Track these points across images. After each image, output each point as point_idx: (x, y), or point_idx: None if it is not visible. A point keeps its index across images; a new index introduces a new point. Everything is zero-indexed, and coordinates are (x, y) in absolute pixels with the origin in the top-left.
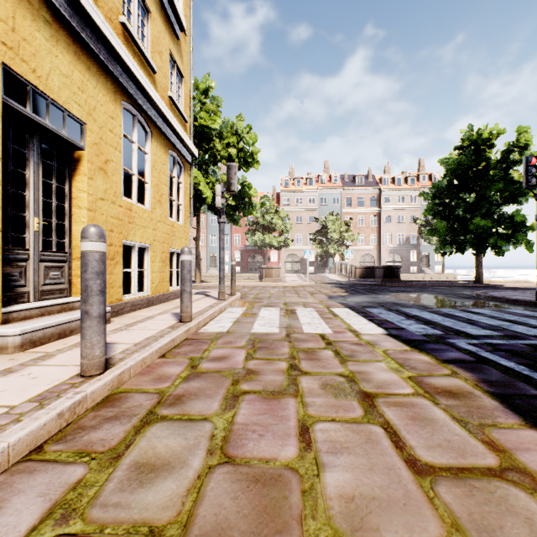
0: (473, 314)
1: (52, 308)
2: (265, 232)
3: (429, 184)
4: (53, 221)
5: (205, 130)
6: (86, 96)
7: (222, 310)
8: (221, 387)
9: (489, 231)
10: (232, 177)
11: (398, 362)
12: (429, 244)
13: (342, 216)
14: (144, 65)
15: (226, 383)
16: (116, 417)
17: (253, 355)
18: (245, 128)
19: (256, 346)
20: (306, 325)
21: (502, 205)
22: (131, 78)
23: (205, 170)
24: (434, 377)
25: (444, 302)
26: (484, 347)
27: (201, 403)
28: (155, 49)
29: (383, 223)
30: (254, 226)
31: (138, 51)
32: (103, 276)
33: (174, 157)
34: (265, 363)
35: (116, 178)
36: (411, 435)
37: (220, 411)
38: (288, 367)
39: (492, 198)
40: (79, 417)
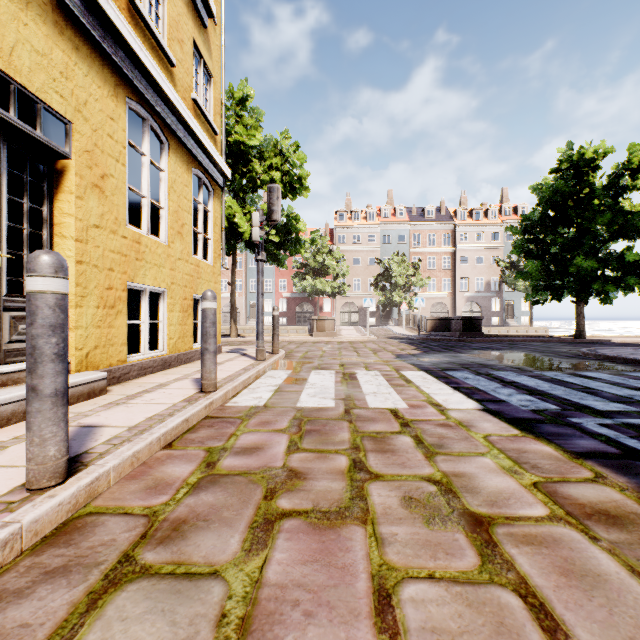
0: (589, 379)
1: (19, 375)
2: (316, 275)
3: (514, 218)
4: (24, 254)
5: (241, 148)
6: (73, 86)
7: (260, 374)
8: (247, 503)
9: (594, 273)
10: (273, 203)
11: (511, 457)
12: (514, 291)
13: (409, 257)
14: (158, 54)
15: (256, 495)
16: (64, 569)
17: (299, 444)
18: (291, 146)
19: (303, 428)
20: (371, 396)
21: (609, 242)
22: (138, 68)
23: (242, 199)
24: (572, 485)
25: (544, 363)
26: (625, 431)
27: (212, 536)
28: (174, 35)
29: (459, 265)
30: (303, 268)
31: (150, 35)
32: (63, 331)
33: (199, 177)
34: (316, 458)
35: (117, 199)
36: (574, 615)
37: (240, 555)
38: (349, 466)
39: (597, 233)
40: (2, 569)
